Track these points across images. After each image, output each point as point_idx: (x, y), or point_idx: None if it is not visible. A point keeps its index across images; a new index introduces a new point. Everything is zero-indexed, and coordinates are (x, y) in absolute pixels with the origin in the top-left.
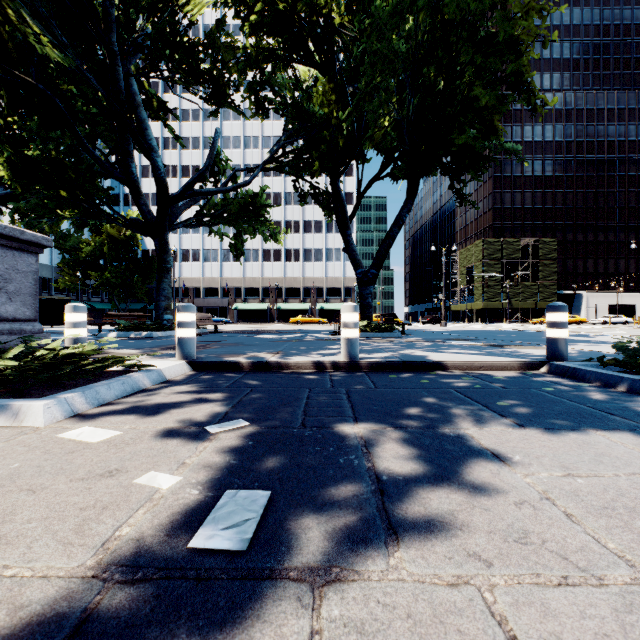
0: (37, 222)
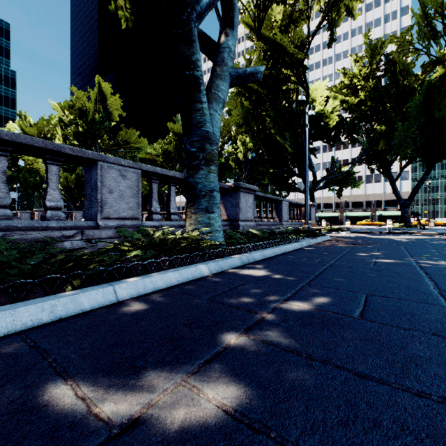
0: None
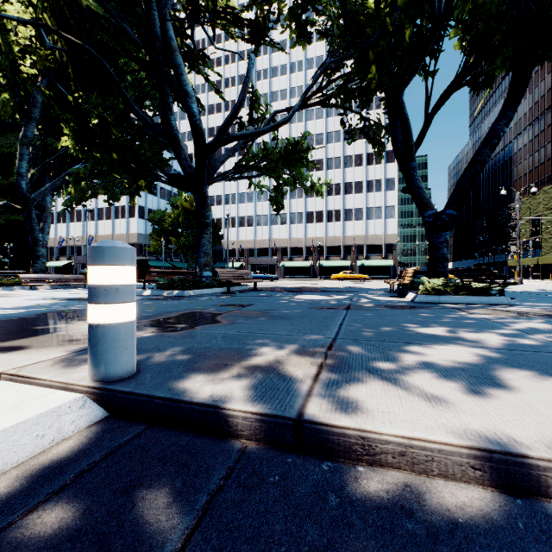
0: (117, 194)
